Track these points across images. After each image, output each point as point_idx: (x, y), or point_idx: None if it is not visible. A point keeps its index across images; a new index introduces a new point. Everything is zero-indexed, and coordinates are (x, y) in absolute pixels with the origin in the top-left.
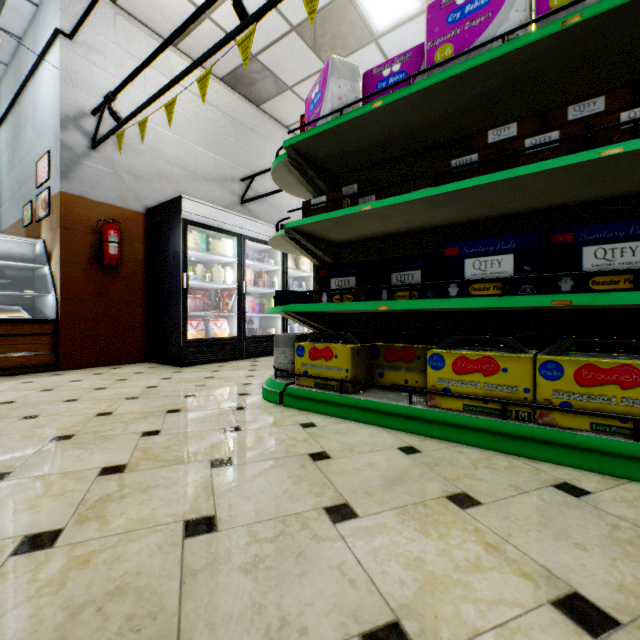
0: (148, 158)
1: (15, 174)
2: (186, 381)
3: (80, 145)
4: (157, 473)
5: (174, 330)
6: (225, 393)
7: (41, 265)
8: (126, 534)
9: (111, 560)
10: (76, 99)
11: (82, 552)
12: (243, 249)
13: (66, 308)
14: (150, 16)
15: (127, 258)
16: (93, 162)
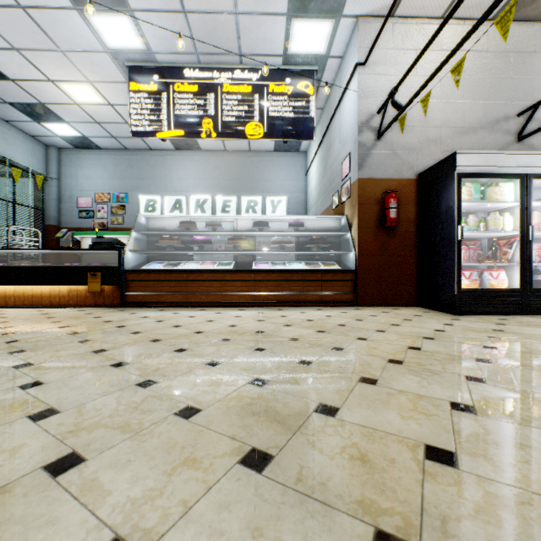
0: (418, 130)
1: (327, 176)
2: (471, 330)
3: (369, 140)
4: (519, 430)
5: (446, 279)
6: (536, 353)
7: (345, 233)
8: (535, 495)
9: (540, 522)
10: (367, 107)
11: (494, 491)
12: (527, 190)
13: (361, 262)
14: (421, 6)
15: (401, 219)
16: (377, 150)
